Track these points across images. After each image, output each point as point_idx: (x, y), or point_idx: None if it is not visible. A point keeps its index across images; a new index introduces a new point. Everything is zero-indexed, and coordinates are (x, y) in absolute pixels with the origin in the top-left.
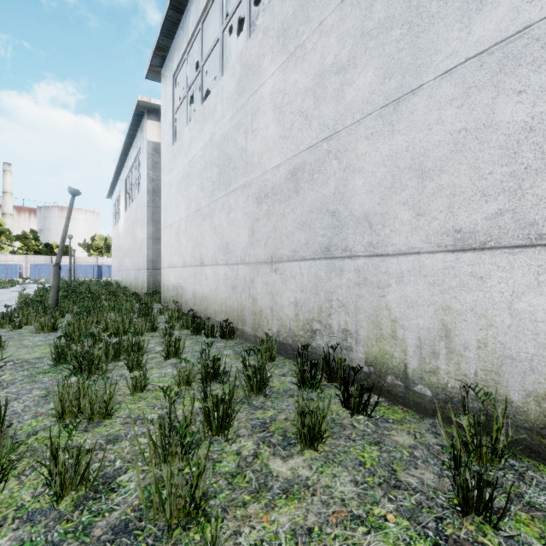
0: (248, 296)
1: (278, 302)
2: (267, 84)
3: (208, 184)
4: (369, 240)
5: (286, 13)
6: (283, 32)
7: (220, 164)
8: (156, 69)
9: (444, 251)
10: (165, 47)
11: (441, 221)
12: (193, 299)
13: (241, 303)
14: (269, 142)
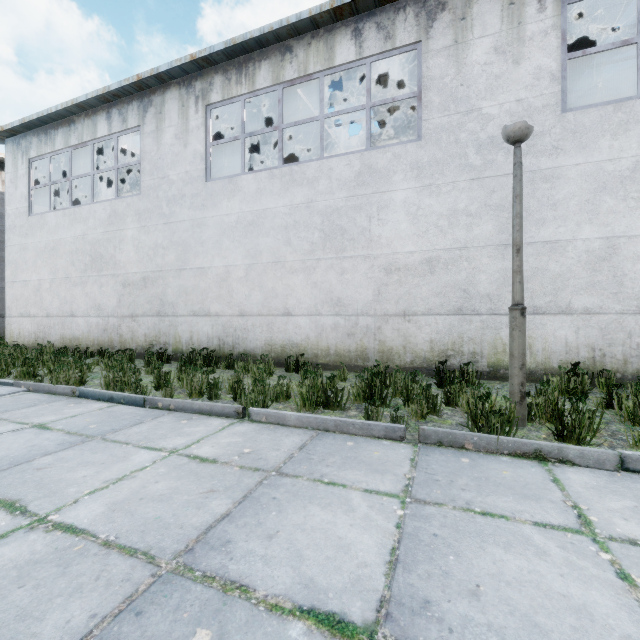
0: (117, 334)
1: (136, 335)
2: (130, 231)
3: (80, 264)
4: (173, 311)
5: (140, 206)
6: (139, 214)
7: (93, 255)
8: (1, 137)
9: (191, 316)
10: (19, 131)
11: (191, 308)
12: (61, 340)
13: (111, 338)
14: (131, 260)
